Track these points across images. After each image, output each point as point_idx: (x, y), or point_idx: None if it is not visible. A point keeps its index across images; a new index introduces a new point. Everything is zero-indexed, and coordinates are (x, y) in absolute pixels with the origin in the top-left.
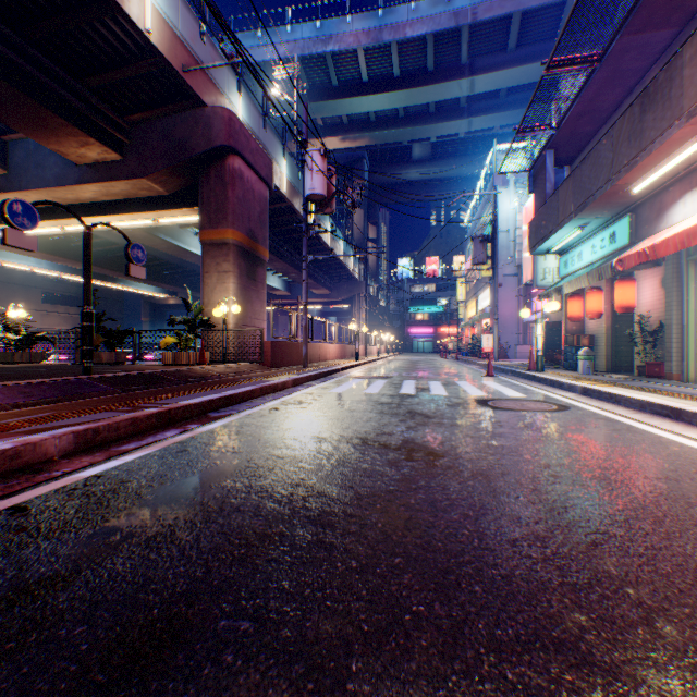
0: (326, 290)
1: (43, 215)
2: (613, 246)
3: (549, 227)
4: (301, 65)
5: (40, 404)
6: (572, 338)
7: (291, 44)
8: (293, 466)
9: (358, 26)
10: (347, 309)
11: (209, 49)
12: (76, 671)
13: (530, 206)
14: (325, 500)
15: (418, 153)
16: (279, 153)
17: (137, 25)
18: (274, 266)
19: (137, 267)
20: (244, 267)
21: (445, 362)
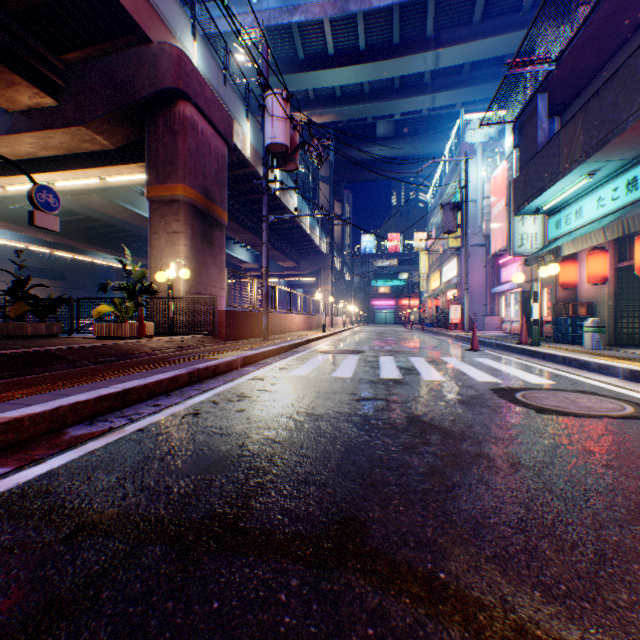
0: (293, 263)
1: None
2: (634, 194)
3: (545, 178)
4: (267, 37)
5: None
6: (567, 307)
7: (257, 14)
8: None
9: None
10: (314, 282)
11: None
12: None
13: (500, 174)
14: None
15: (382, 130)
16: (241, 113)
17: None
18: (241, 237)
19: (46, 215)
20: (198, 228)
21: (412, 333)
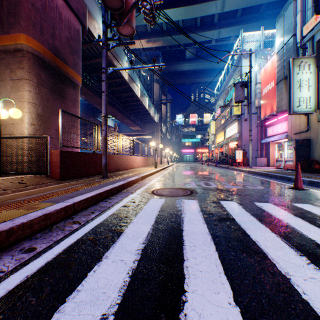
0: (138, 127)
1: None
2: None
3: None
4: None
5: None
6: None
7: None
8: None
9: None
10: (151, 139)
11: None
12: None
13: (270, 65)
14: None
15: (189, 54)
16: (97, 13)
17: None
18: None
19: None
20: (45, 79)
21: (211, 168)
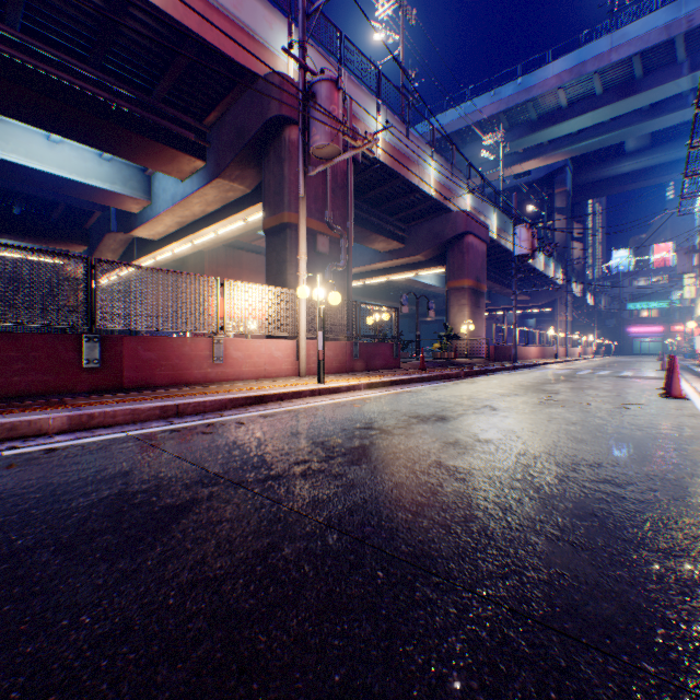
0: (524, 296)
1: (355, 277)
2: None
3: None
4: (502, 118)
5: (431, 368)
6: None
7: (494, 104)
8: (526, 380)
9: (557, 71)
10: (547, 311)
11: (454, 178)
12: (508, 384)
13: None
14: (536, 382)
15: (632, 145)
16: (490, 211)
17: (428, 194)
18: None
19: (431, 312)
20: (472, 300)
21: (651, 362)
